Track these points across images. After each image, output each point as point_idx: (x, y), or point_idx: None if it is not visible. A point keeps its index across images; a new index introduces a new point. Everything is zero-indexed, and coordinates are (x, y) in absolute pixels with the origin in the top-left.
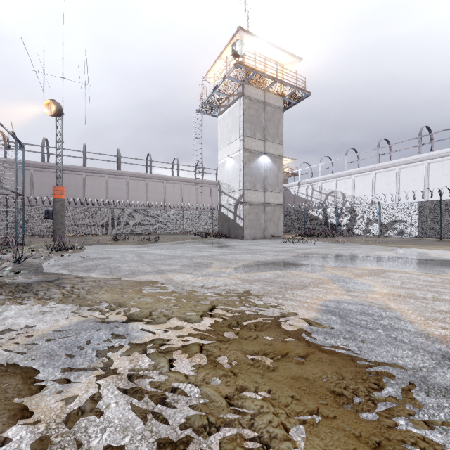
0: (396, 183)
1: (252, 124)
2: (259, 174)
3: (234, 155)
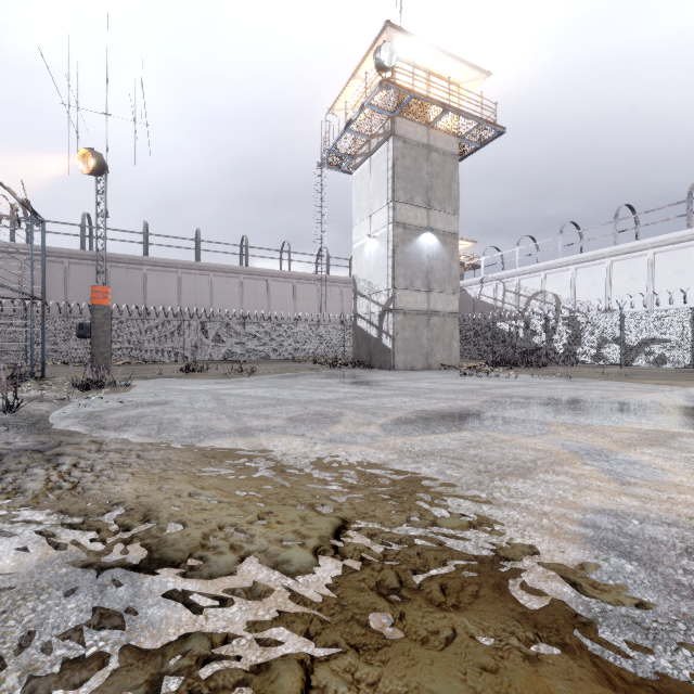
0: (648, 277)
1: (407, 182)
2: (420, 263)
3: (378, 234)
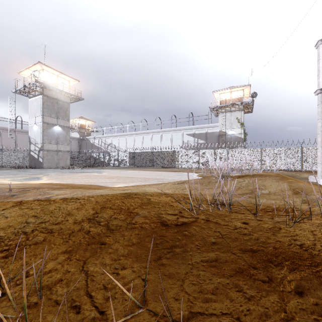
0: (134, 142)
1: (49, 110)
2: (54, 135)
3: (38, 124)
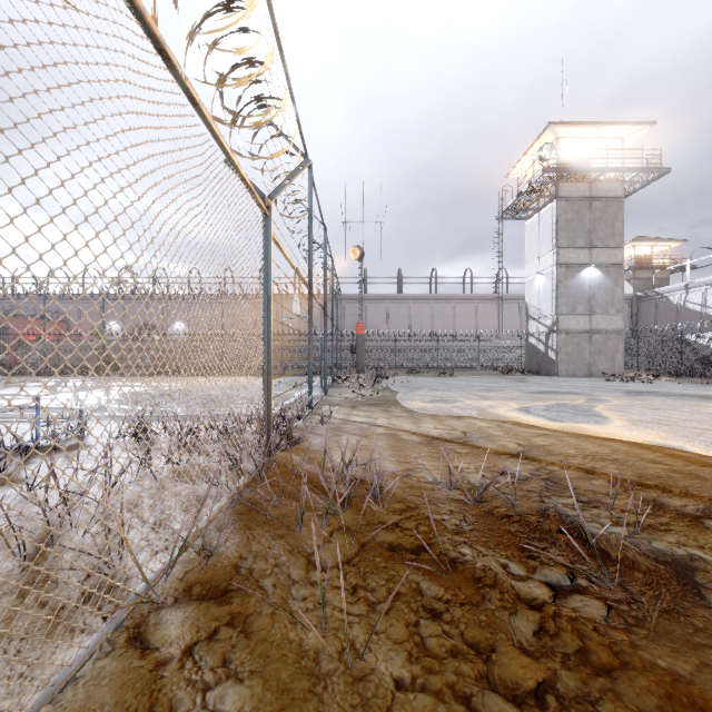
0: None
1: (569, 231)
2: (582, 292)
3: (545, 272)
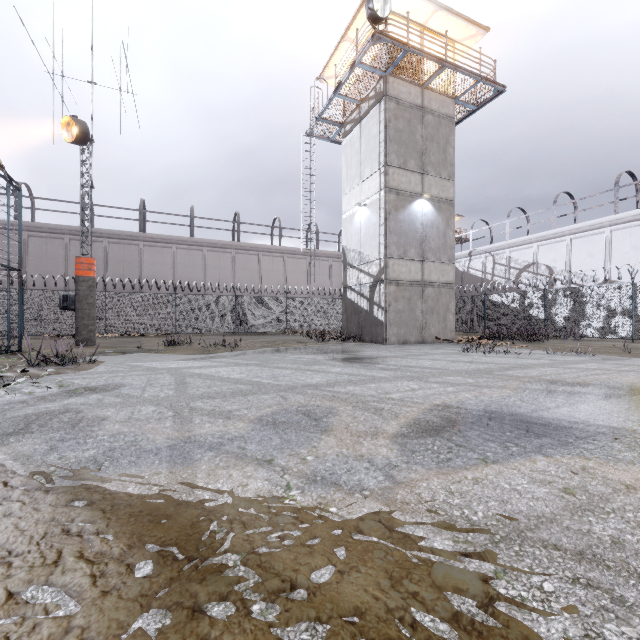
0: None
1: (400, 146)
2: (414, 231)
3: (369, 201)
